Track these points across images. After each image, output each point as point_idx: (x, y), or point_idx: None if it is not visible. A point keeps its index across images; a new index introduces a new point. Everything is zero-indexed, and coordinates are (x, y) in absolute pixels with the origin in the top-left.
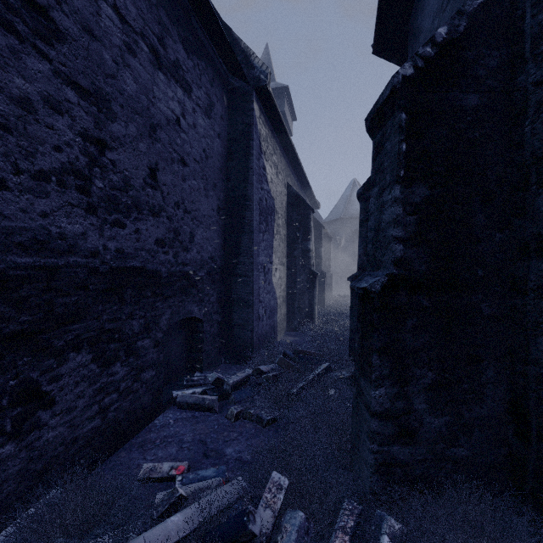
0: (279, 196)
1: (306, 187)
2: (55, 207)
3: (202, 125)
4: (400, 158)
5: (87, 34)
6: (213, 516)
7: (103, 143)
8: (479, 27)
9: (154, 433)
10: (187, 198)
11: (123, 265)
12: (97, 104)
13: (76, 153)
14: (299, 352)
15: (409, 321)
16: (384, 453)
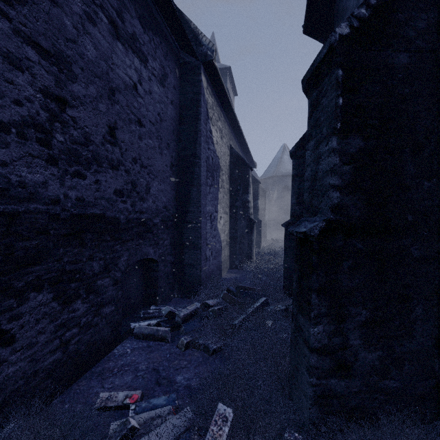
0: (223, 156)
1: (245, 149)
2: (15, 157)
3: (157, 92)
4: (336, 111)
5: None
6: None
7: (64, 101)
8: None
9: (113, 362)
10: (144, 155)
11: (83, 213)
12: (57, 65)
13: (37, 108)
14: (240, 288)
15: (345, 263)
16: (322, 386)
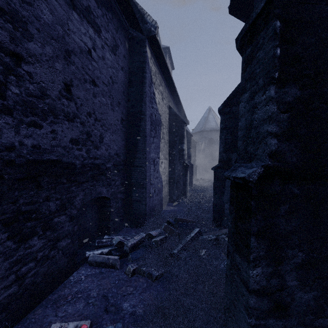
0: (164, 114)
1: (181, 110)
2: None
3: (109, 59)
4: (274, 61)
5: None
6: None
7: (19, 57)
8: None
9: (68, 289)
10: (98, 110)
11: (40, 158)
12: (12, 23)
13: None
14: (178, 220)
15: (282, 207)
16: (261, 326)
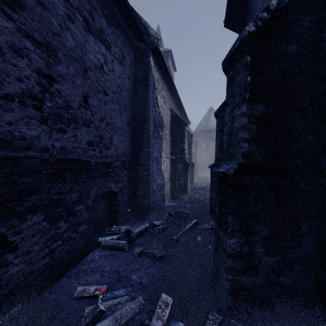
0: (166, 116)
1: (182, 111)
2: (18, 118)
3: (117, 70)
4: (246, 86)
5: (40, 6)
6: (122, 325)
7: (52, 78)
8: (298, 0)
9: (86, 266)
10: (108, 116)
11: (65, 158)
12: (47, 52)
13: (33, 83)
14: (178, 212)
15: (252, 193)
16: (236, 281)
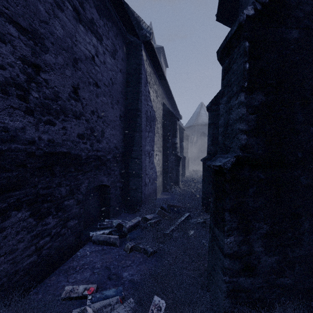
0: (158, 110)
1: (174, 105)
2: None
3: (109, 63)
4: (244, 73)
5: None
6: None
7: (38, 67)
8: None
9: (76, 262)
10: (100, 109)
11: (53, 151)
12: (33, 40)
13: (17, 71)
14: (170, 206)
15: (250, 189)
16: (233, 283)
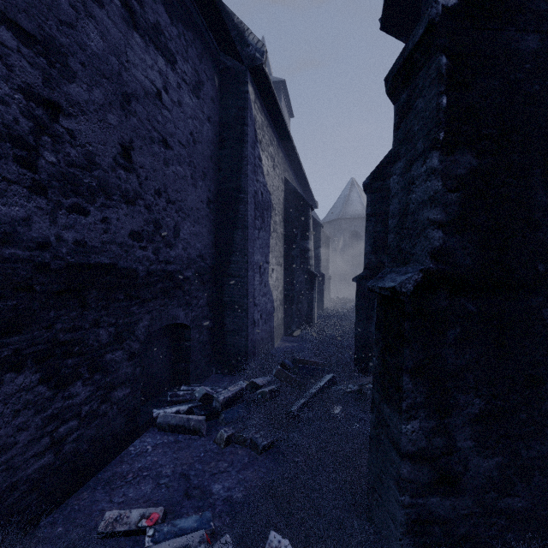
0: (276, 191)
1: (304, 184)
2: None
3: (189, 105)
4: (438, 115)
5: None
6: None
7: (57, 107)
8: None
9: (127, 465)
10: (171, 186)
11: (85, 262)
12: (46, 56)
13: (15, 113)
14: (298, 361)
15: (450, 331)
16: (418, 507)
